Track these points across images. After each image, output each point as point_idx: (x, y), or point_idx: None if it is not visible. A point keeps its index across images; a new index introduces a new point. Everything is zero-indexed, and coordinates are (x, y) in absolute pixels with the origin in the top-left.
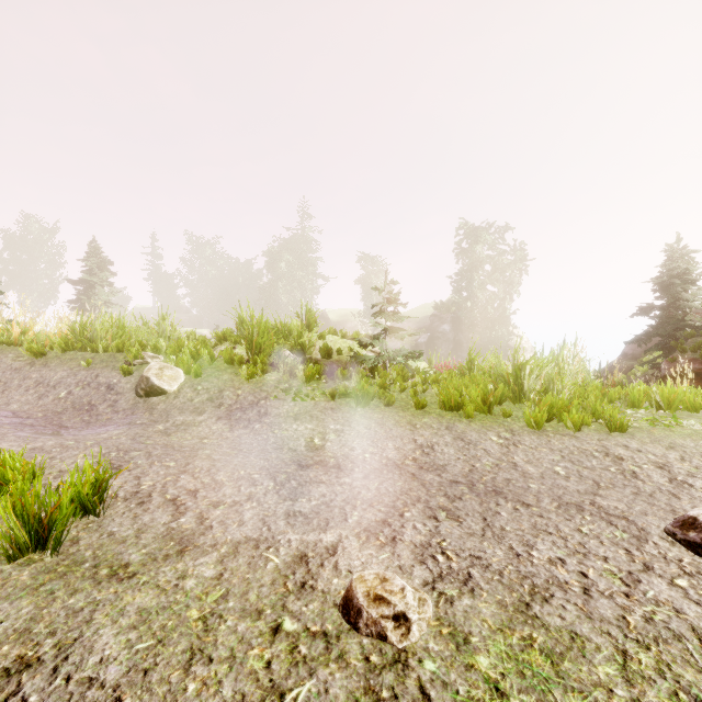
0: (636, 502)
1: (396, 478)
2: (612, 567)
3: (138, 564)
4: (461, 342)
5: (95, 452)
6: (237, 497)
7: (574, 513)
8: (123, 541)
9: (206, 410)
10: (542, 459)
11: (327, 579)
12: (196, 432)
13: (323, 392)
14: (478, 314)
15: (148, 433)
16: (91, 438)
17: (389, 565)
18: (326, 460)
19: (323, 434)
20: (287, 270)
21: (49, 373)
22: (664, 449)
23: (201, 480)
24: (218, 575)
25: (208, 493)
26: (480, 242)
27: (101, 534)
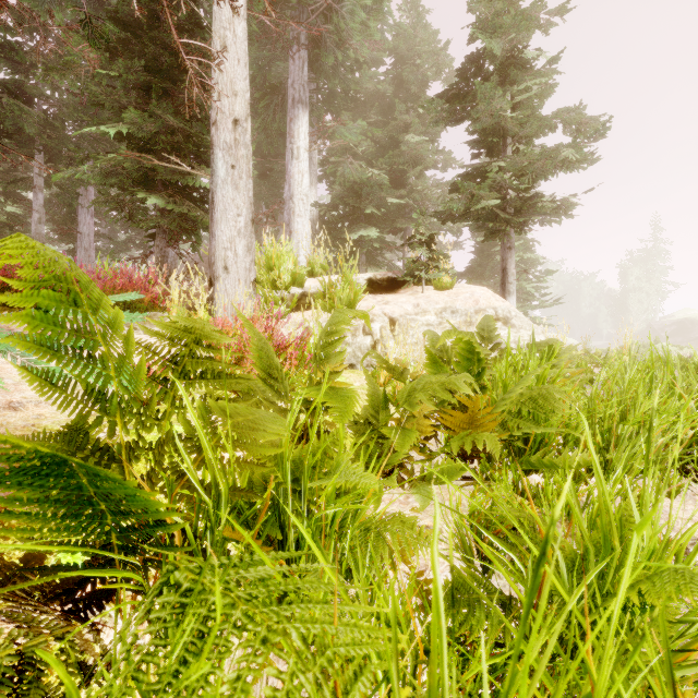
0: None
1: None
2: None
3: None
4: None
5: None
6: None
7: None
8: None
9: None
10: None
11: None
12: None
13: None
14: None
15: None
16: None
17: None
18: None
19: None
20: (637, 283)
21: None
22: None
23: None
24: None
25: None
26: None
27: None
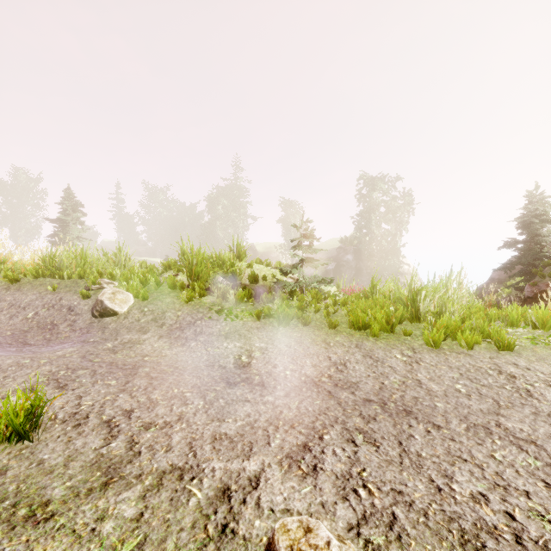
0: (538, 424)
1: (314, 396)
2: (537, 506)
3: (59, 501)
4: (361, 269)
5: (46, 370)
6: (168, 417)
7: (483, 437)
8: (50, 471)
9: (150, 329)
10: (443, 376)
11: (249, 521)
12: (140, 350)
13: (250, 313)
14: (375, 246)
15: (98, 351)
16: (47, 356)
17: (312, 502)
18: (251, 377)
19: (249, 352)
20: (224, 211)
21: (21, 296)
22: (549, 367)
23: (137, 399)
24: (138, 515)
25: (142, 413)
26: (377, 190)
27: (31, 463)
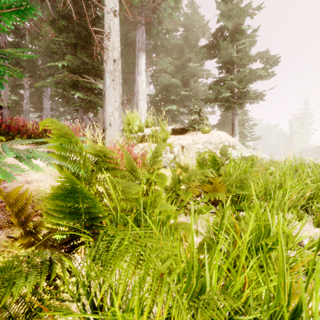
0: None
1: None
2: None
3: None
4: None
5: None
6: None
7: None
8: None
9: None
10: None
11: None
12: None
13: None
14: None
15: None
16: None
17: None
18: None
19: None
20: (297, 129)
21: None
22: None
23: None
24: None
25: None
26: None
27: None
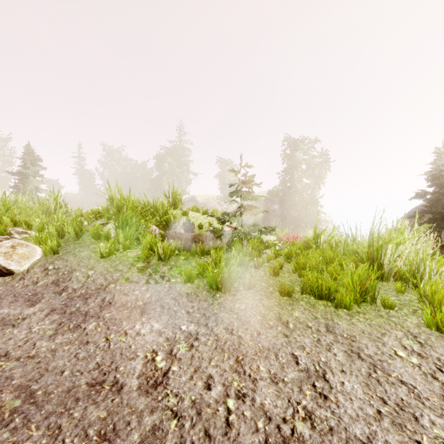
0: None
1: None
2: None
3: None
4: (285, 217)
5: None
6: None
7: None
8: None
9: (43, 298)
10: None
11: None
12: (4, 340)
13: (180, 271)
14: (297, 198)
15: None
16: None
17: None
18: (162, 424)
19: (170, 344)
20: (169, 168)
21: None
22: None
23: None
24: None
25: None
26: (299, 150)
27: None
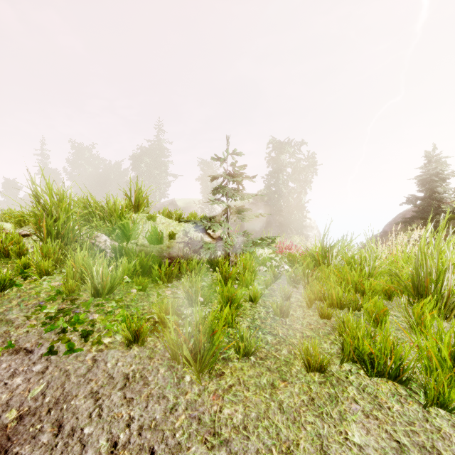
0: None
1: None
2: None
3: None
4: (271, 222)
5: None
6: None
7: None
8: None
9: None
10: None
11: None
12: None
13: (123, 319)
14: (283, 202)
15: None
16: None
17: None
18: None
19: None
20: (146, 169)
21: None
22: None
23: None
24: None
25: None
26: (284, 153)
27: None
